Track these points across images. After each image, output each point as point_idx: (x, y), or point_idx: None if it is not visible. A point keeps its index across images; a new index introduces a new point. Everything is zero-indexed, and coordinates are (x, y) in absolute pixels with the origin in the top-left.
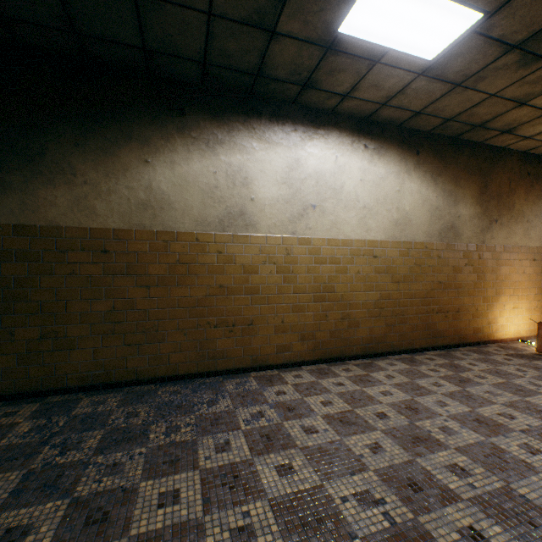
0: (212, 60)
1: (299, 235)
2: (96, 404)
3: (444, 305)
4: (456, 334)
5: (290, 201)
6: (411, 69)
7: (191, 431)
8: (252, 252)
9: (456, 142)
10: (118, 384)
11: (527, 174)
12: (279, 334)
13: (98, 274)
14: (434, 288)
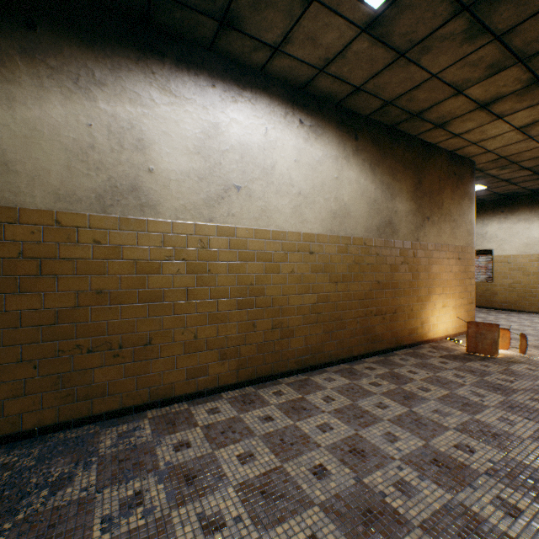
0: None
1: (218, 223)
2: None
3: (382, 306)
4: (394, 336)
5: (207, 178)
6: (353, 19)
7: None
8: (151, 244)
9: (394, 132)
10: None
11: (453, 174)
12: (190, 353)
13: None
14: (372, 288)
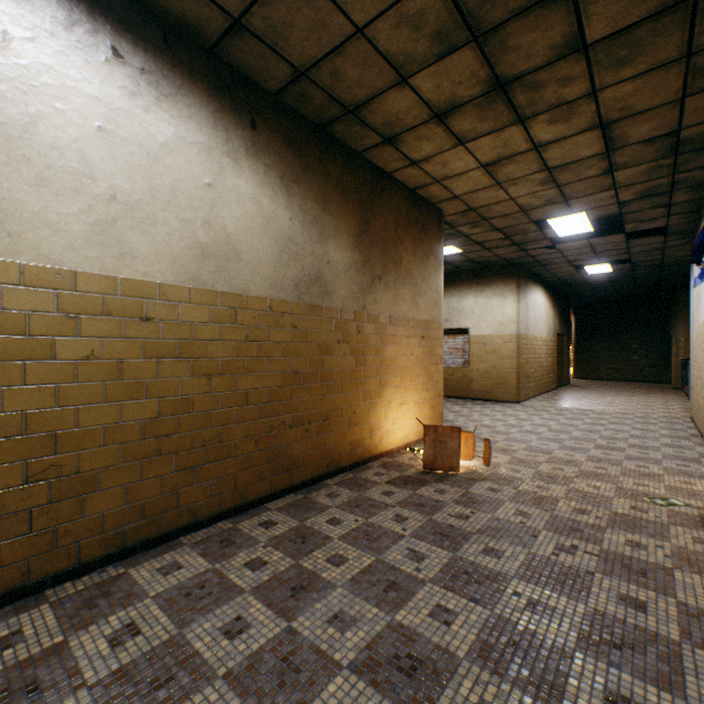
0: None
1: None
2: None
3: (304, 411)
4: (325, 457)
5: None
6: None
7: None
8: None
9: (325, 137)
10: None
11: (416, 222)
12: None
13: None
14: (286, 383)
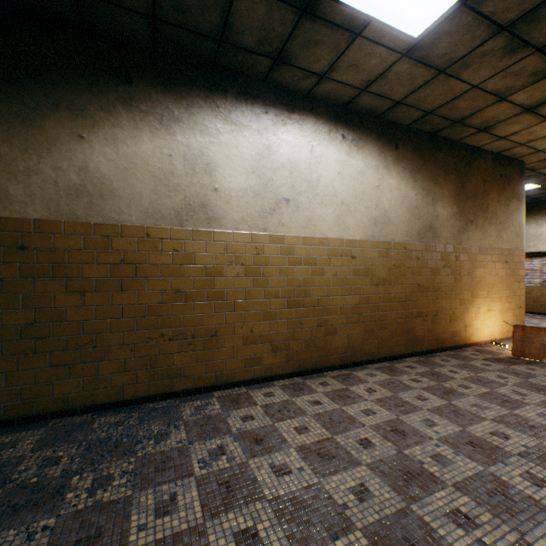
0: (164, 15)
1: (271, 233)
2: (3, 448)
3: (422, 308)
4: (435, 338)
5: (261, 194)
6: (394, 47)
7: (127, 484)
8: (216, 251)
9: (435, 139)
10: (40, 416)
11: (499, 176)
12: (247, 345)
13: (12, 277)
14: (413, 291)
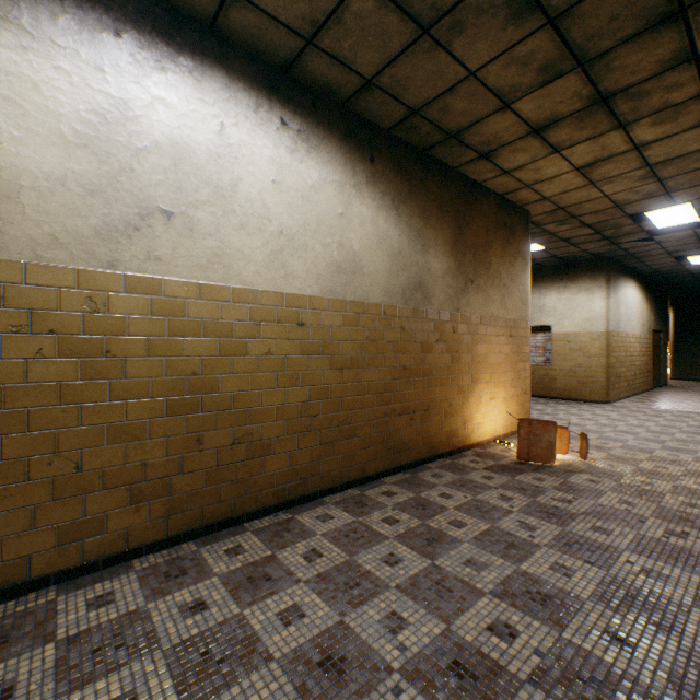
0: None
1: (128, 271)
2: None
3: (410, 401)
4: (426, 443)
5: (104, 192)
6: None
7: None
8: None
9: (426, 159)
10: None
11: (504, 225)
12: (67, 498)
13: None
14: (396, 376)
